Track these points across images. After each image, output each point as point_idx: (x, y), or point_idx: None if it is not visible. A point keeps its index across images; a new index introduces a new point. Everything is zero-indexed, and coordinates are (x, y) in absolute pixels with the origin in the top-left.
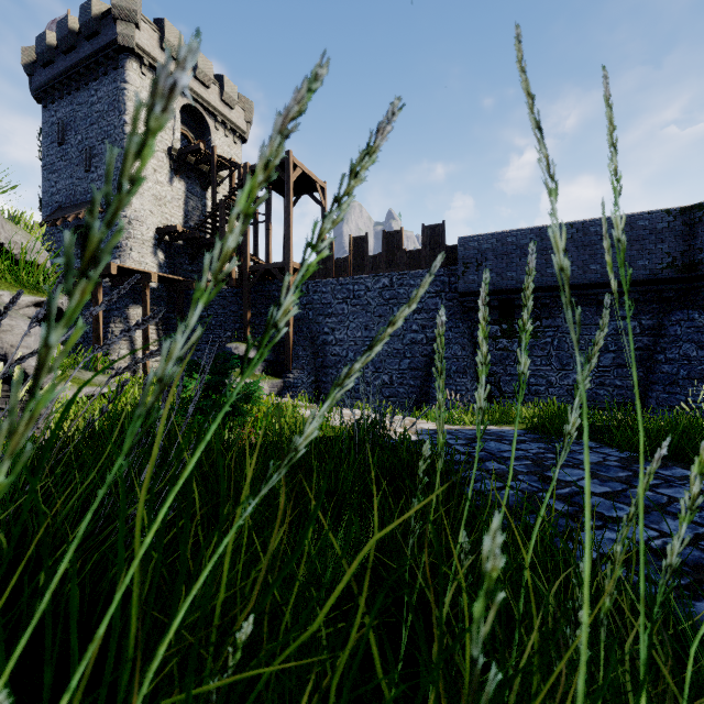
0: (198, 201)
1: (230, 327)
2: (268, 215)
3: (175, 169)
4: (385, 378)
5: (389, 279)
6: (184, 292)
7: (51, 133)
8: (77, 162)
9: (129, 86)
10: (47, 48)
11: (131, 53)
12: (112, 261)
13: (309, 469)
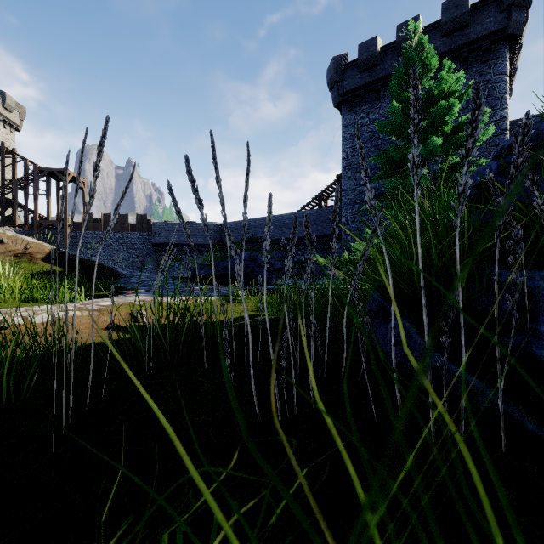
0: None
1: None
2: (49, 192)
3: None
4: None
5: (122, 235)
6: None
7: None
8: None
9: None
10: None
11: None
12: None
13: None
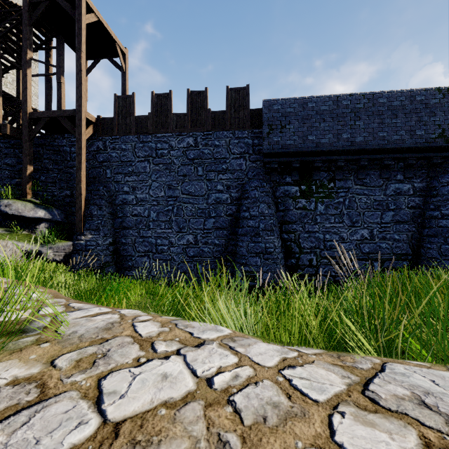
0: None
1: (4, 182)
2: (60, 66)
3: None
4: (189, 238)
5: (194, 139)
6: None
7: None
8: None
9: None
10: None
11: None
12: None
13: None
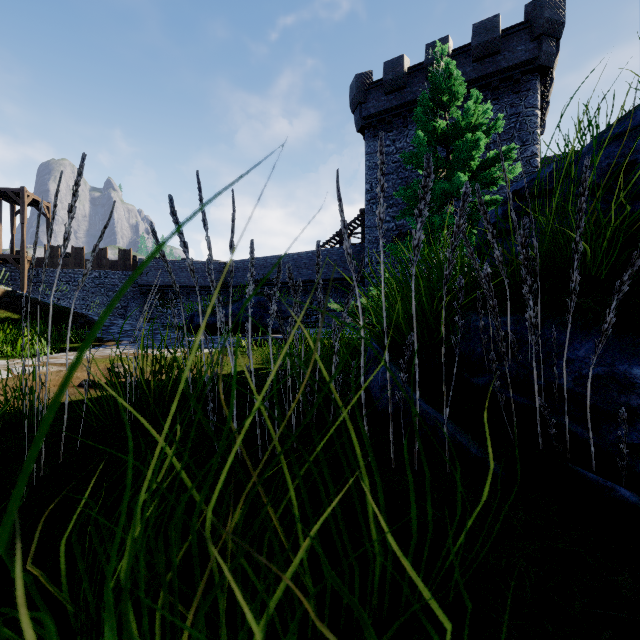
0: None
1: None
2: None
3: None
4: None
5: (99, 274)
6: None
7: None
8: None
9: None
10: None
11: None
12: None
13: None
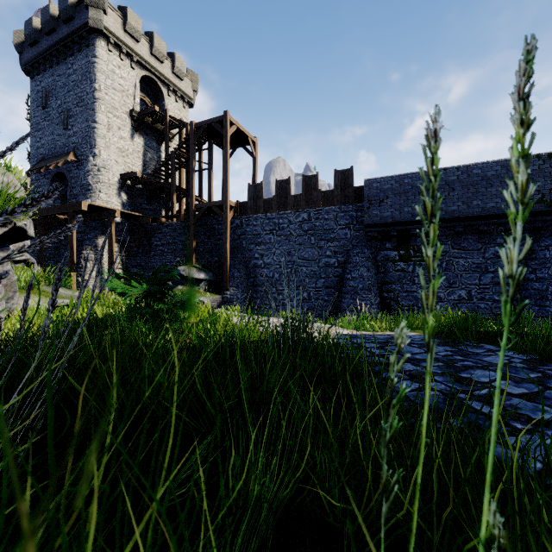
0: (154, 153)
1: (179, 253)
2: (210, 163)
3: (135, 128)
4: (304, 295)
5: (308, 214)
6: (142, 225)
7: (36, 99)
8: (57, 122)
9: (98, 60)
10: (33, 31)
11: (100, 33)
12: (85, 200)
13: (237, 370)
